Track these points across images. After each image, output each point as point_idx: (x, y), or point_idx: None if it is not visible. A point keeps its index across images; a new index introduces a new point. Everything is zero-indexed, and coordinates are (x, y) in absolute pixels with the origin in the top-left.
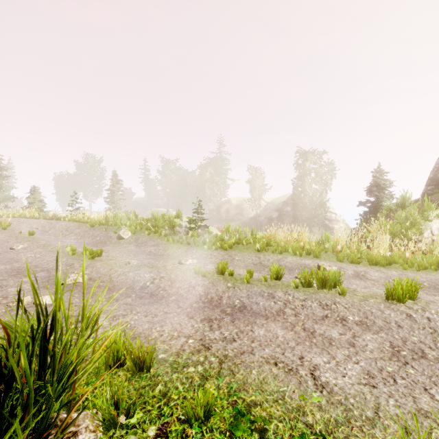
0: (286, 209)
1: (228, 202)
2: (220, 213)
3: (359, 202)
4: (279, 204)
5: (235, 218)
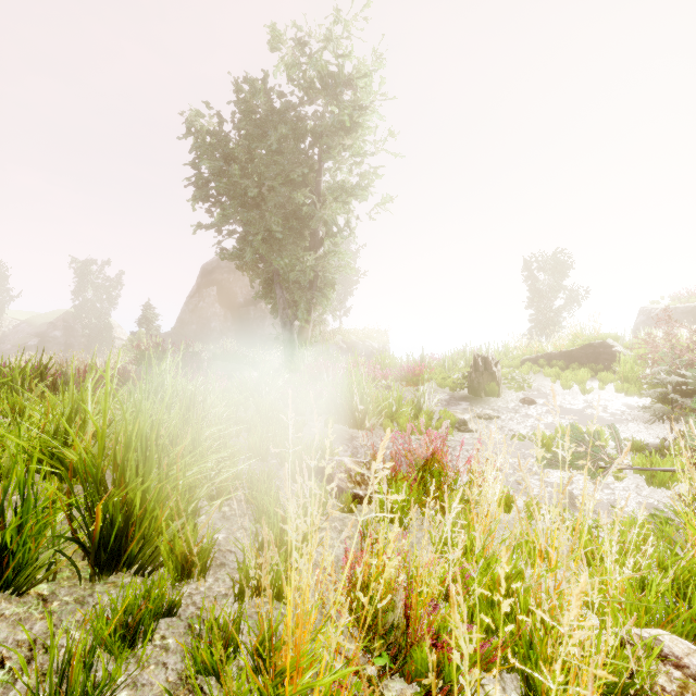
0: (53, 334)
1: None
2: None
3: (132, 332)
4: (42, 326)
5: None
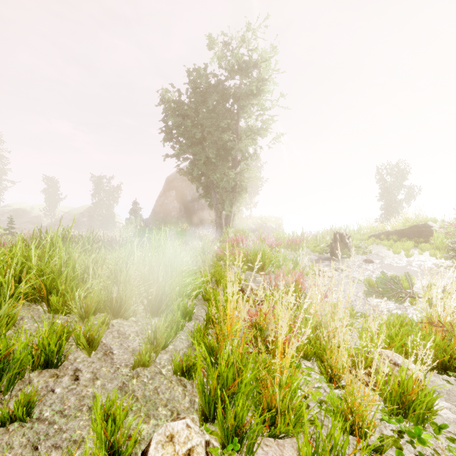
0: (83, 220)
1: (12, 209)
2: (1, 221)
3: (126, 218)
4: (76, 215)
5: (24, 226)
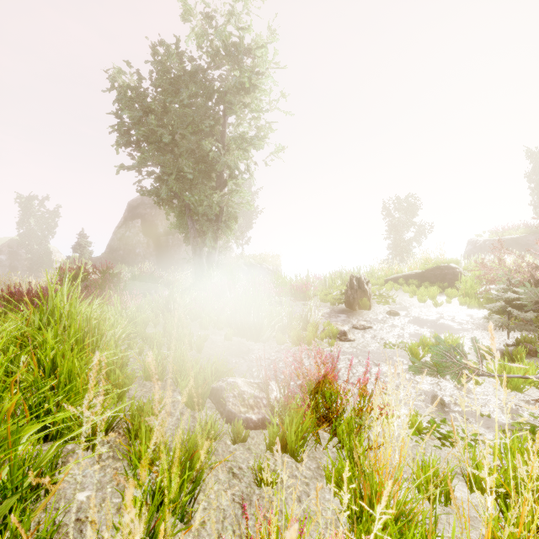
0: None
1: None
2: None
3: (68, 256)
4: None
5: None
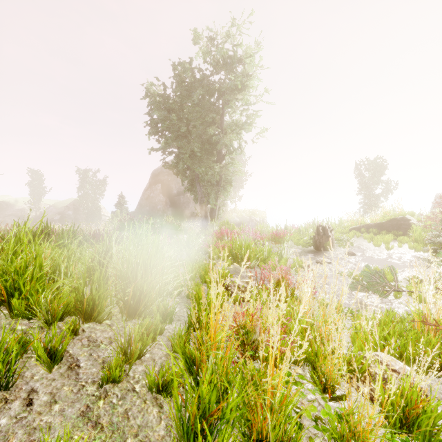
0: (68, 213)
1: None
2: None
3: (112, 212)
4: (62, 208)
5: (8, 220)
